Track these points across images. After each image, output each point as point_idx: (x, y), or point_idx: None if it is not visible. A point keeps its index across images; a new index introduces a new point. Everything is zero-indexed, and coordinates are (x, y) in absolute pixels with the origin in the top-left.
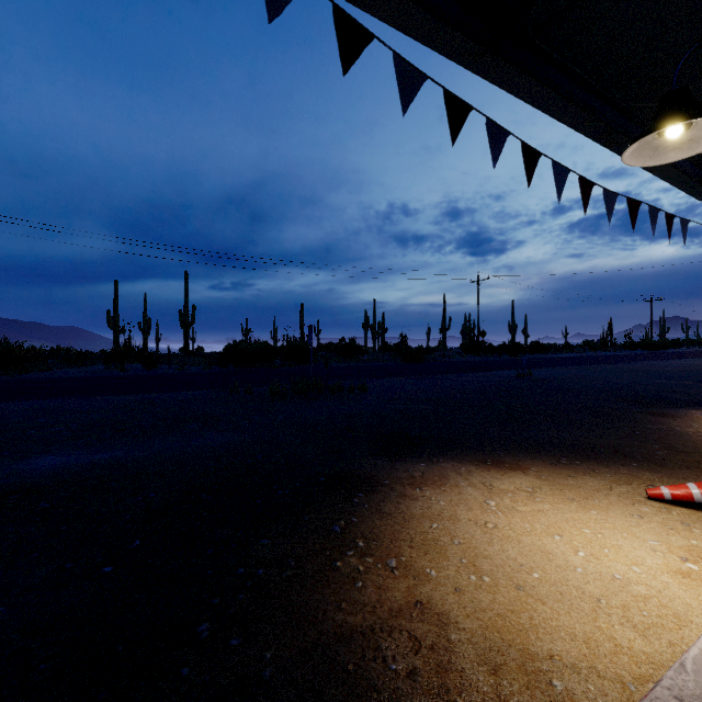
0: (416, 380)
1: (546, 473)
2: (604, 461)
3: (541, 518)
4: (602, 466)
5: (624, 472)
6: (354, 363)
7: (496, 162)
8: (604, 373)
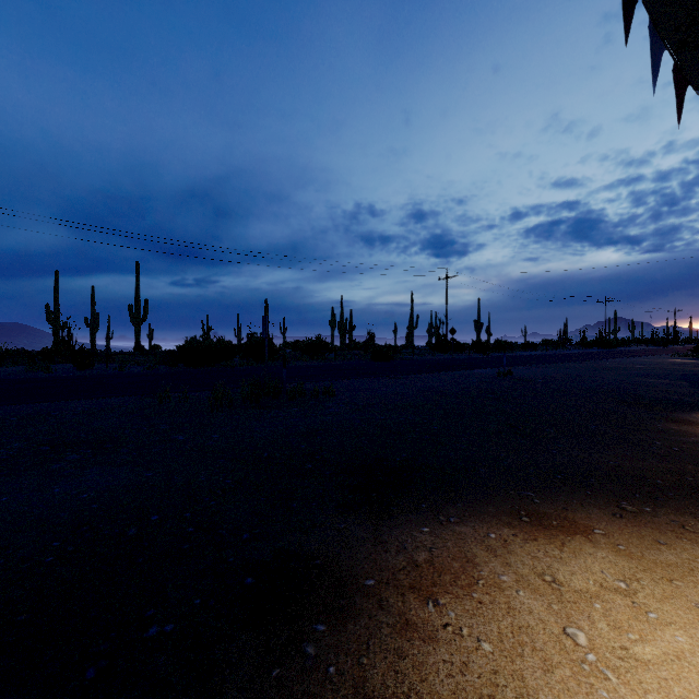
0: (389, 380)
1: (621, 537)
2: (680, 504)
3: (698, 686)
4: (688, 516)
5: None
6: (321, 362)
7: None
8: (582, 371)
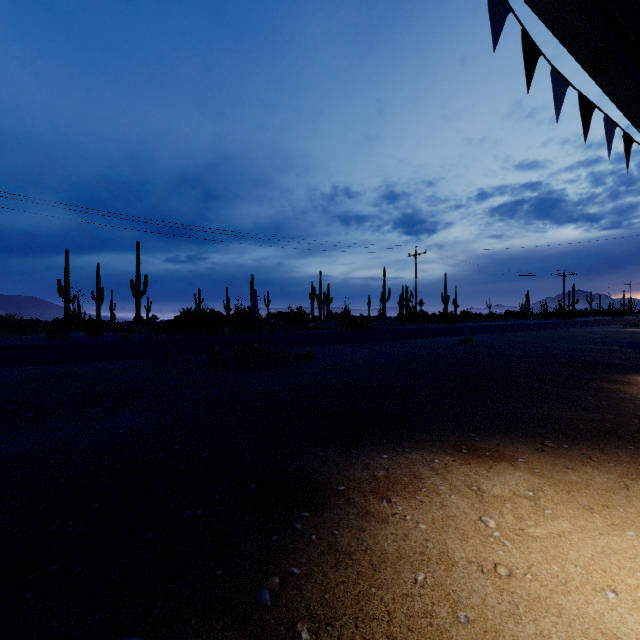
0: (362, 346)
1: (538, 464)
2: (594, 442)
3: (568, 550)
4: (596, 451)
5: (627, 459)
6: (301, 331)
7: (495, 44)
8: (537, 339)
